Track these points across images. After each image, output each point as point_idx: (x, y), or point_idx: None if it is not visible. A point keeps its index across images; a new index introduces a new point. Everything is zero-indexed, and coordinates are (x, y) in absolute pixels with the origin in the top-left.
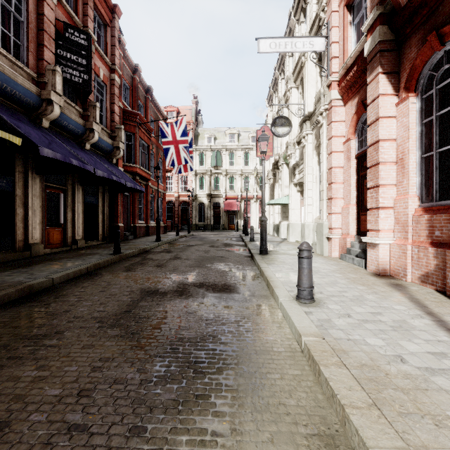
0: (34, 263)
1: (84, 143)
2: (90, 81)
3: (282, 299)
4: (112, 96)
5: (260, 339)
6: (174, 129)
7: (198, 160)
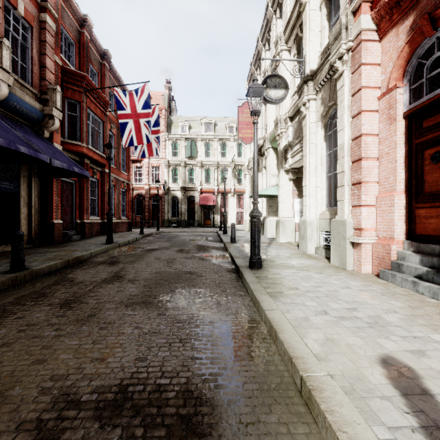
0: None
1: None
2: None
3: None
4: (43, 44)
5: None
6: (134, 98)
7: (171, 150)
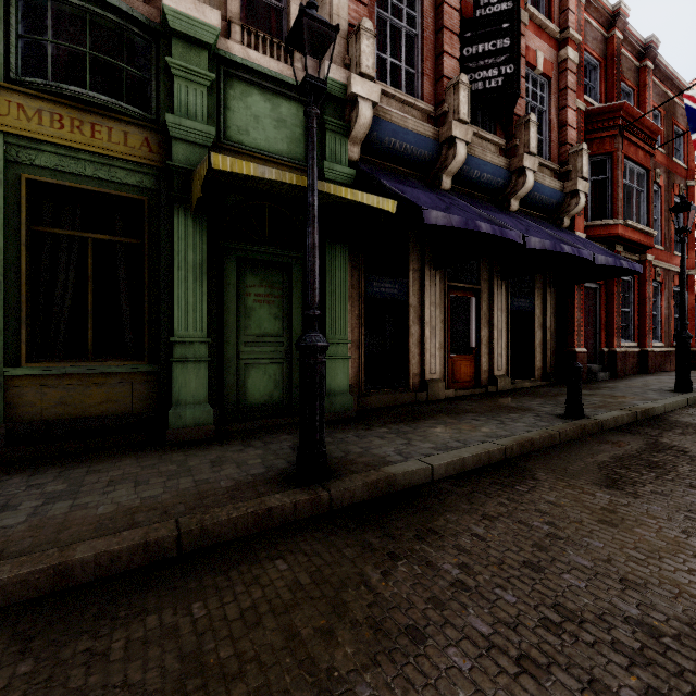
0: (424, 415)
1: (508, 201)
2: (517, 73)
3: None
4: (562, 95)
5: None
6: None
7: None
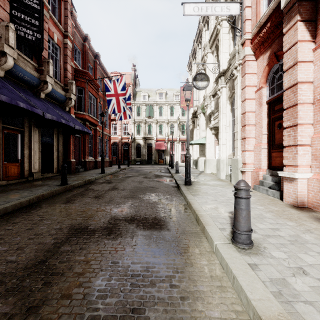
0: None
1: (39, 93)
2: (42, 39)
3: (217, 243)
4: (65, 57)
5: (202, 318)
6: (116, 84)
7: (136, 112)
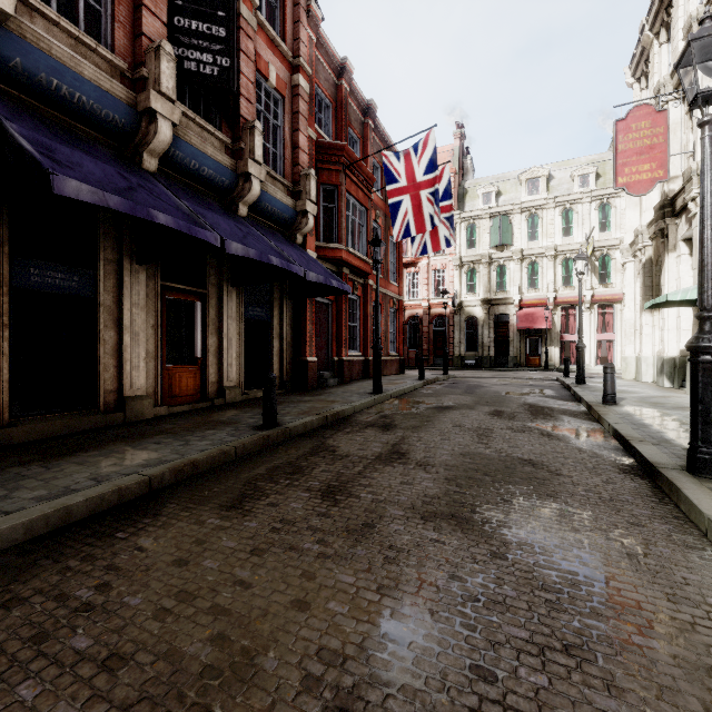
0: (92, 445)
1: (236, 205)
2: (234, 70)
3: None
4: (295, 117)
5: None
6: (411, 160)
7: (465, 239)
